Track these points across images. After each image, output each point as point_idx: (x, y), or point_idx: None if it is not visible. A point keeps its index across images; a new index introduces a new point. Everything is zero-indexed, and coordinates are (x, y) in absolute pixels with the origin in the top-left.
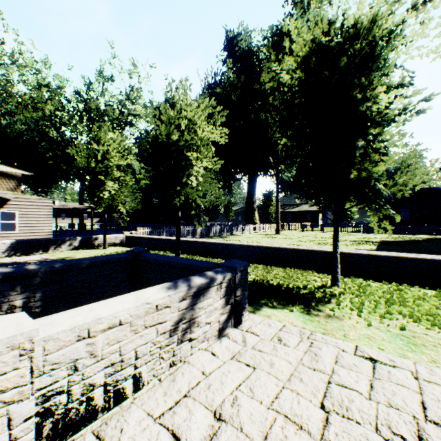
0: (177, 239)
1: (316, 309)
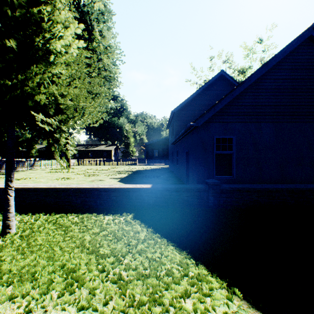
0: None
1: None
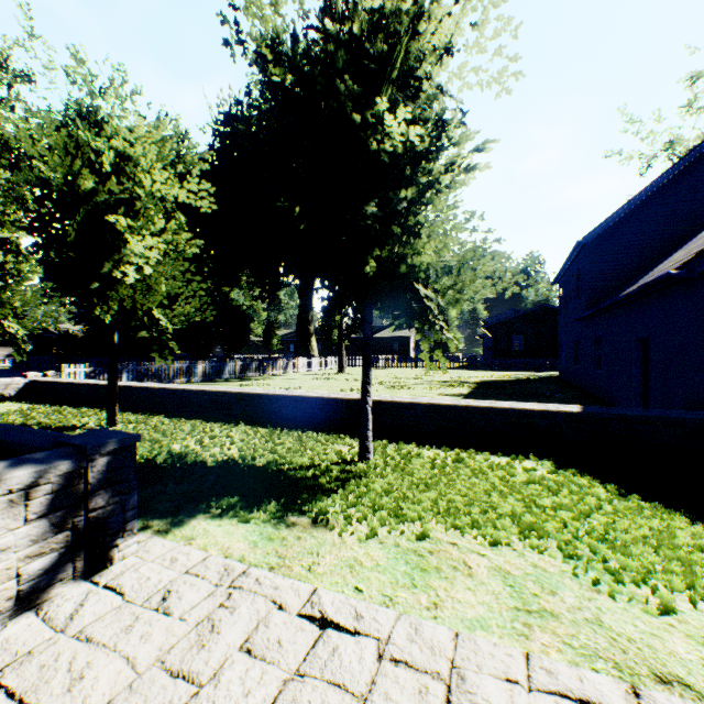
0: (110, 385)
1: (300, 510)
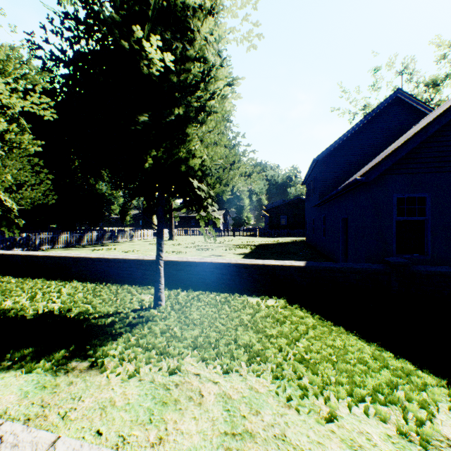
0: None
1: (86, 355)
